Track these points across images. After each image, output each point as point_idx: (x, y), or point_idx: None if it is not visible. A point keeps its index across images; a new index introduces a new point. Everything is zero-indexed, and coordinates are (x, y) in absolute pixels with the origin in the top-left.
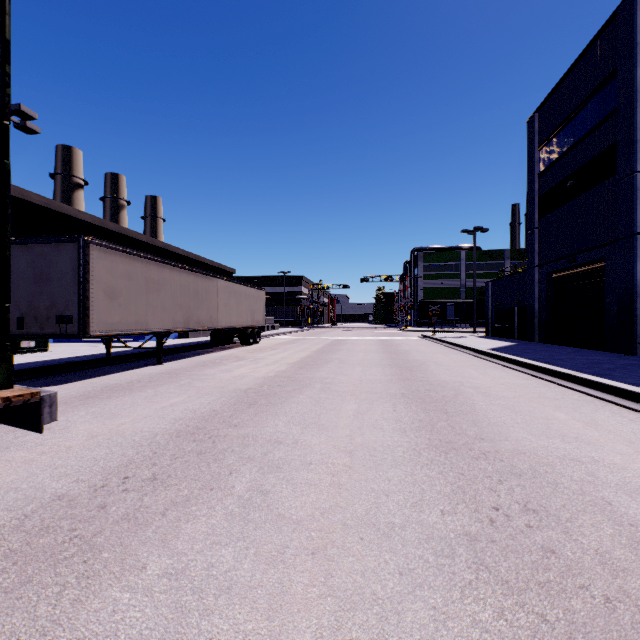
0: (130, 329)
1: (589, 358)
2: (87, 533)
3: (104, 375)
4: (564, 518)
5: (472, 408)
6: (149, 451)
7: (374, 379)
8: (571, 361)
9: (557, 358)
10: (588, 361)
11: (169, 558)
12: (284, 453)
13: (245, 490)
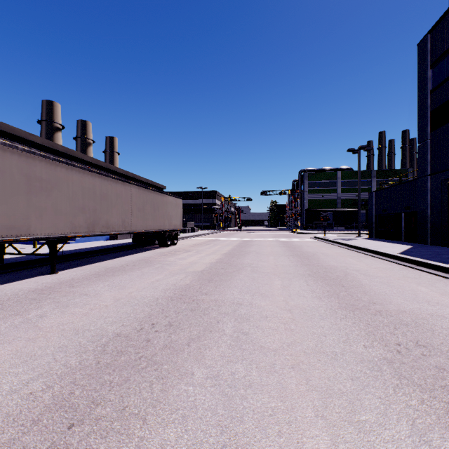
0: None
1: None
2: None
3: None
4: None
5: None
6: None
7: (308, 307)
8: None
9: None
10: None
11: None
12: None
13: None
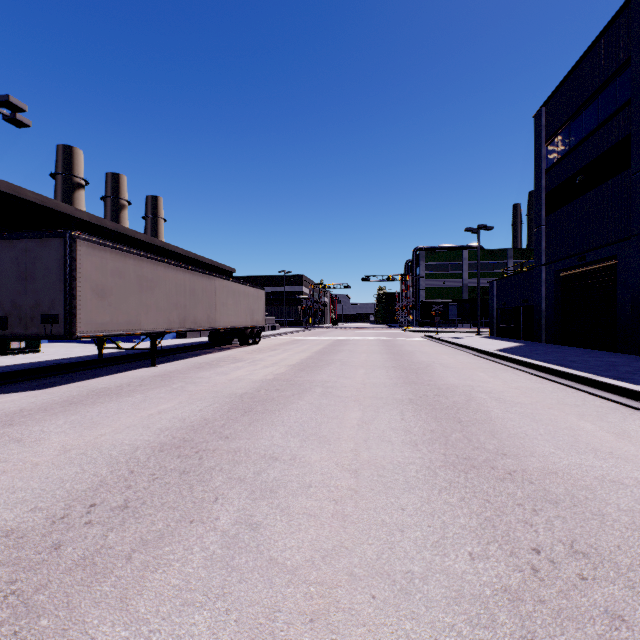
0: (121, 329)
1: (603, 360)
2: (28, 587)
3: (93, 378)
4: (624, 565)
5: (487, 416)
6: (125, 470)
7: (378, 383)
8: (585, 363)
9: (569, 360)
10: (603, 363)
11: (125, 628)
12: (280, 472)
13: (231, 523)
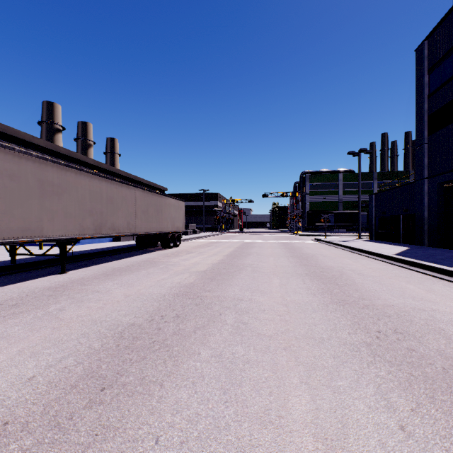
0: (14, 236)
1: None
2: None
3: None
4: None
5: None
6: None
7: (302, 302)
8: None
9: None
10: None
11: None
12: None
13: None
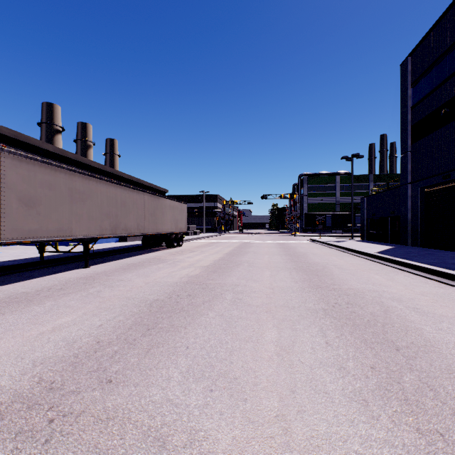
0: (51, 236)
1: None
2: None
3: (23, 280)
4: None
5: (424, 339)
6: None
7: (285, 287)
8: None
9: (451, 263)
10: None
11: None
12: None
13: None
